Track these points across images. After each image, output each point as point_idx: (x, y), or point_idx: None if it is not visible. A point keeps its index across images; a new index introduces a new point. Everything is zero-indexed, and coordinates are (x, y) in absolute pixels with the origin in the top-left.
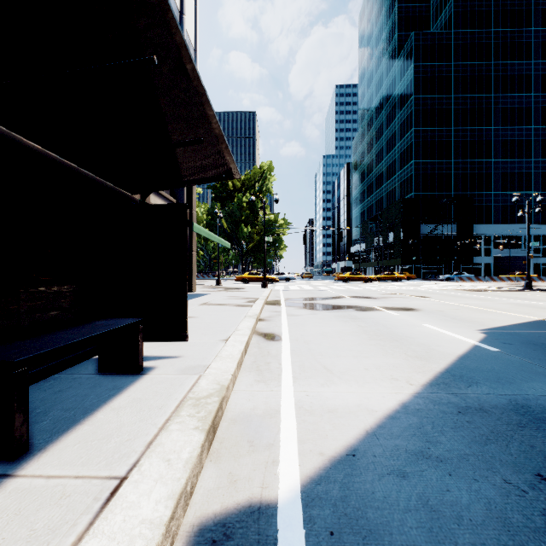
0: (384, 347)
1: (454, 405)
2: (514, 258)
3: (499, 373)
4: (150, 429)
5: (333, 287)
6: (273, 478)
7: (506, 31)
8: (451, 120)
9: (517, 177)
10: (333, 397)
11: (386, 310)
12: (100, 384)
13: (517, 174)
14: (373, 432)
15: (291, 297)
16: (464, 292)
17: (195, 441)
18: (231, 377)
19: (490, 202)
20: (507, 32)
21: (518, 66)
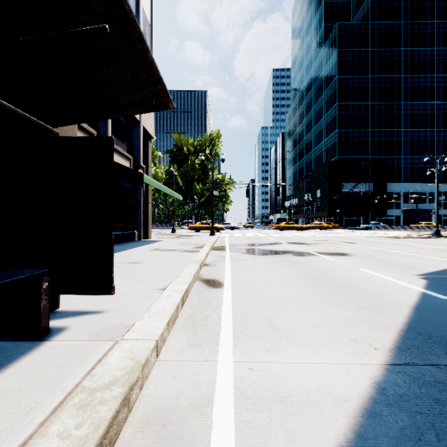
0: (330, 295)
1: (445, 387)
2: (420, 210)
3: None
4: None
5: (271, 234)
6: None
7: (413, 23)
8: (368, 96)
9: (422, 144)
10: (284, 373)
11: (321, 255)
12: None
13: (422, 141)
14: None
15: (235, 243)
16: (384, 238)
17: None
18: (154, 345)
19: (400, 164)
20: (414, 24)
21: (423, 52)
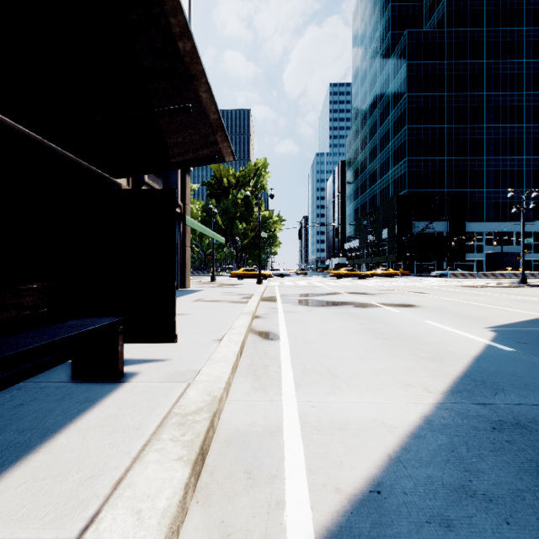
0: (391, 347)
1: (485, 419)
2: (505, 254)
3: (524, 377)
4: (121, 460)
5: (328, 283)
6: (278, 529)
7: (498, 30)
8: (444, 118)
9: (509, 175)
10: (344, 409)
11: (385, 307)
12: (70, 395)
13: (509, 171)
14: (397, 458)
15: (287, 293)
16: (460, 288)
17: (177, 479)
18: (225, 385)
19: (482, 199)
20: (499, 31)
21: (510, 65)
